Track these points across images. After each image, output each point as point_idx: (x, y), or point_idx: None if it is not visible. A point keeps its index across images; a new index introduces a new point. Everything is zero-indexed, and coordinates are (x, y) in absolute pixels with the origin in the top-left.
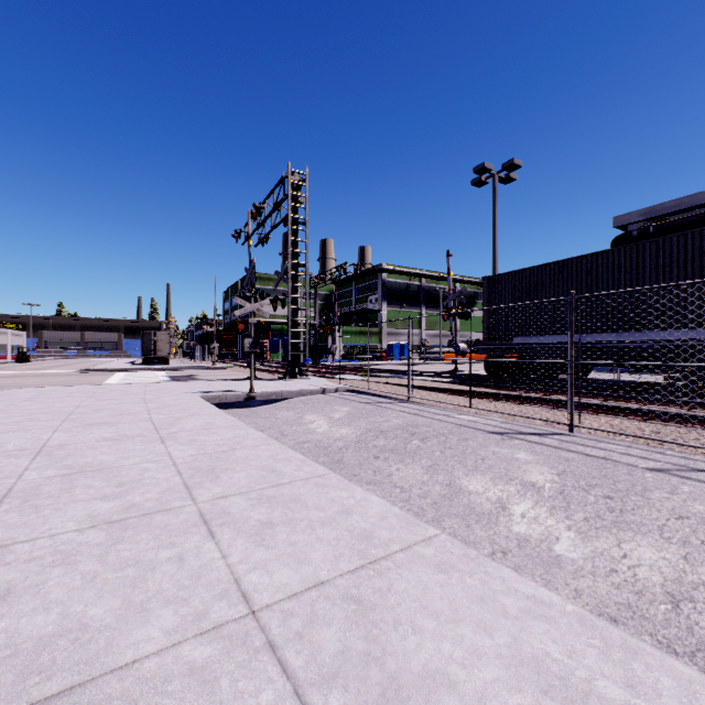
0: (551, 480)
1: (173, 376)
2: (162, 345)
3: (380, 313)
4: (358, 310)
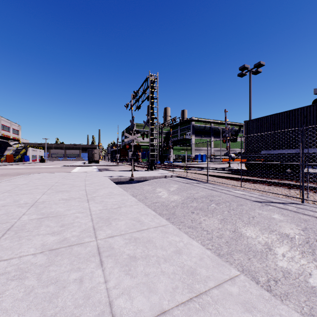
0: (298, 234)
1: (100, 168)
2: (96, 155)
3: (191, 140)
4: (181, 139)
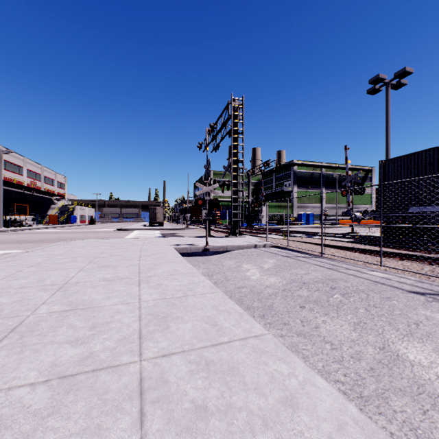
0: None
1: (163, 233)
2: (159, 215)
3: (292, 193)
4: (277, 191)
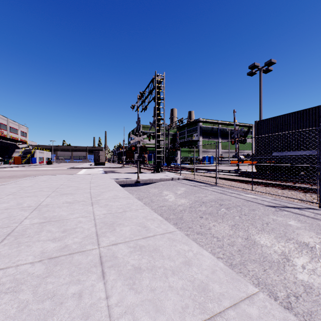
0: (319, 243)
1: (105, 170)
2: (102, 157)
3: (198, 141)
4: (188, 140)
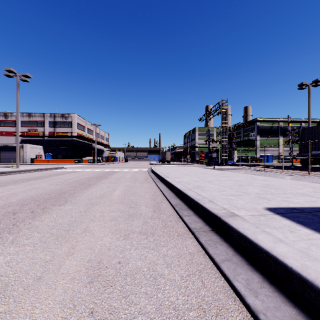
0: (289, 178)
1: None
2: (168, 156)
3: (256, 141)
4: (244, 140)
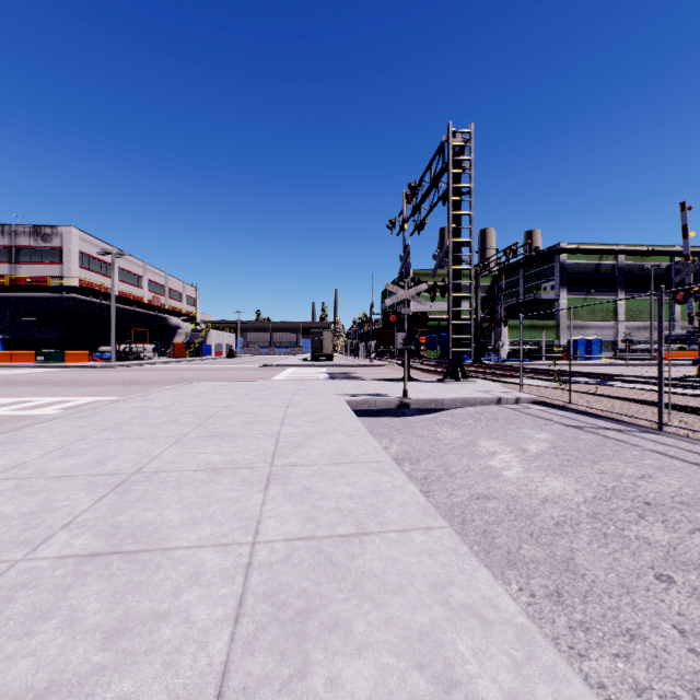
0: None
1: (332, 373)
2: (327, 343)
3: (557, 303)
4: (528, 300)
